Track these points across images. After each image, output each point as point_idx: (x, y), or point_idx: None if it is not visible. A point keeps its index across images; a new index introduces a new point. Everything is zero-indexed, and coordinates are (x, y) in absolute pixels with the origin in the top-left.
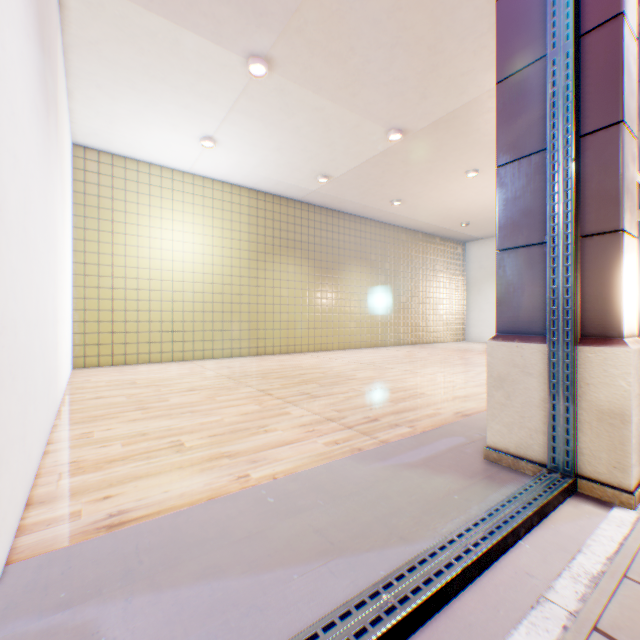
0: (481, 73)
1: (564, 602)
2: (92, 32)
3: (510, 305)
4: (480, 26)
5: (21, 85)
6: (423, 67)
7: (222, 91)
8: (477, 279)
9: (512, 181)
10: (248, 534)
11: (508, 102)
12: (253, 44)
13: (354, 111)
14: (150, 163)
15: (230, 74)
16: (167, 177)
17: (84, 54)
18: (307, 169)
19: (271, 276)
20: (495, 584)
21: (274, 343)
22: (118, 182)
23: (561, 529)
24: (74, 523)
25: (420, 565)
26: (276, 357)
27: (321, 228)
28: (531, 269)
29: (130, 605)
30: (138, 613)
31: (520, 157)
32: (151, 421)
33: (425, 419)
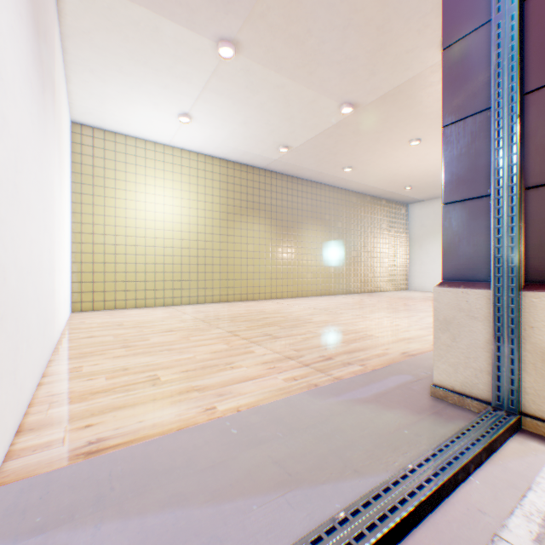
0: (424, 50)
1: (519, 542)
2: (84, 23)
3: (455, 254)
4: (424, 6)
5: (10, 55)
6: (372, 46)
7: (196, 72)
8: (419, 236)
9: (457, 139)
10: (212, 464)
11: (453, 66)
12: (222, 29)
13: (311, 88)
14: (136, 137)
15: (202, 57)
16: (150, 149)
17: (78, 42)
18: (270, 140)
19: (239, 234)
20: (448, 521)
21: (241, 291)
22: (109, 154)
23: (509, 466)
24: (57, 449)
25: (374, 500)
26: (243, 303)
27: (282, 192)
28: (476, 220)
29: (98, 532)
30: (105, 540)
31: (465, 117)
32: (133, 357)
33: (374, 358)
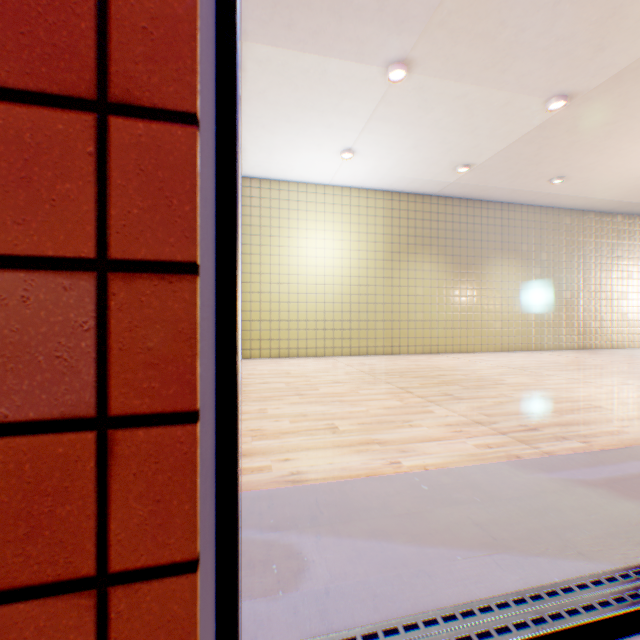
0: None
1: None
2: (259, 85)
3: None
4: None
5: None
6: (596, 15)
7: (360, 105)
8: None
9: None
10: (405, 511)
11: None
12: (391, 53)
13: (500, 89)
14: (296, 182)
15: (368, 87)
16: (309, 192)
17: (253, 104)
18: (442, 162)
19: (403, 275)
20: None
21: (406, 343)
22: (272, 203)
23: None
24: (267, 473)
25: (605, 581)
26: (408, 357)
27: (457, 221)
28: None
29: (318, 540)
30: (325, 548)
31: None
32: (306, 405)
33: (601, 436)
